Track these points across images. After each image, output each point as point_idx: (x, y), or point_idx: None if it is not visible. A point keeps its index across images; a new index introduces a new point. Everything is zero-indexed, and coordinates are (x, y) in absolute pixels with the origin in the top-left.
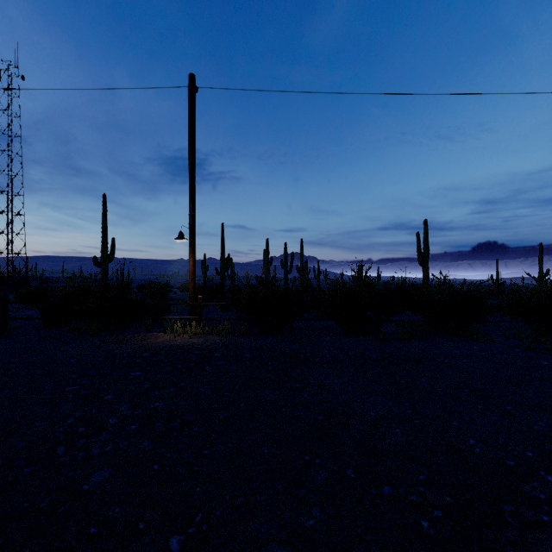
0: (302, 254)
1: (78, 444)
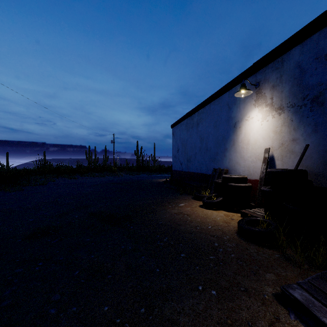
0: None
1: None
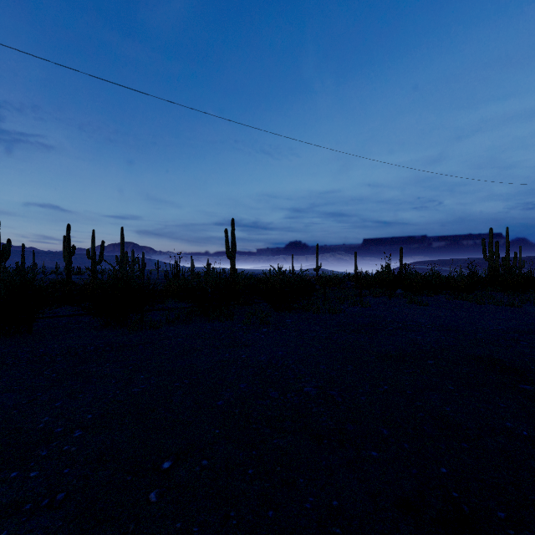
0: (123, 244)
1: None
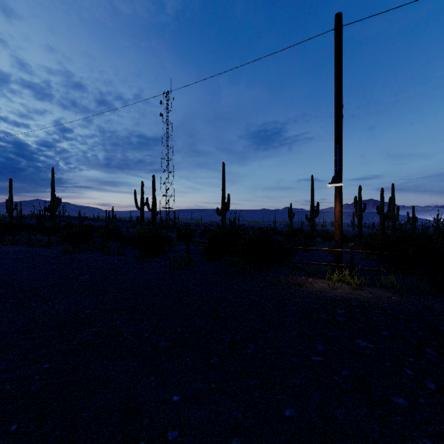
0: (393, 200)
1: None
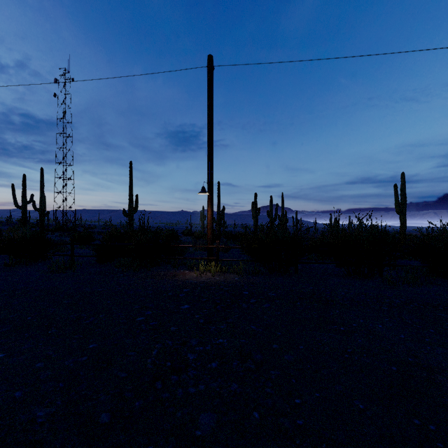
0: (283, 206)
1: (172, 379)
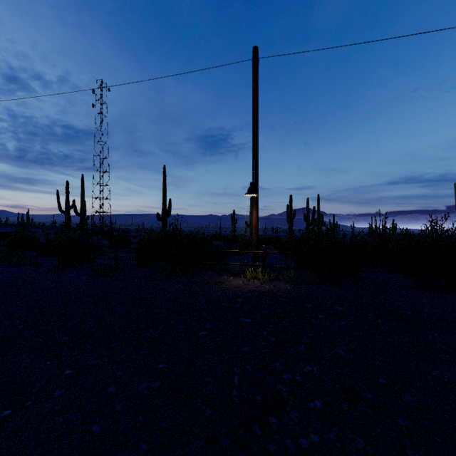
0: (318, 208)
1: (272, 423)
